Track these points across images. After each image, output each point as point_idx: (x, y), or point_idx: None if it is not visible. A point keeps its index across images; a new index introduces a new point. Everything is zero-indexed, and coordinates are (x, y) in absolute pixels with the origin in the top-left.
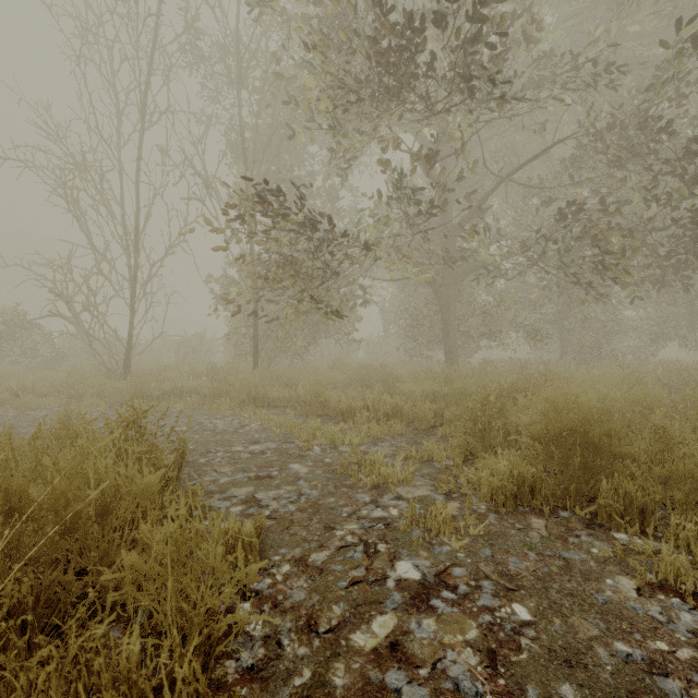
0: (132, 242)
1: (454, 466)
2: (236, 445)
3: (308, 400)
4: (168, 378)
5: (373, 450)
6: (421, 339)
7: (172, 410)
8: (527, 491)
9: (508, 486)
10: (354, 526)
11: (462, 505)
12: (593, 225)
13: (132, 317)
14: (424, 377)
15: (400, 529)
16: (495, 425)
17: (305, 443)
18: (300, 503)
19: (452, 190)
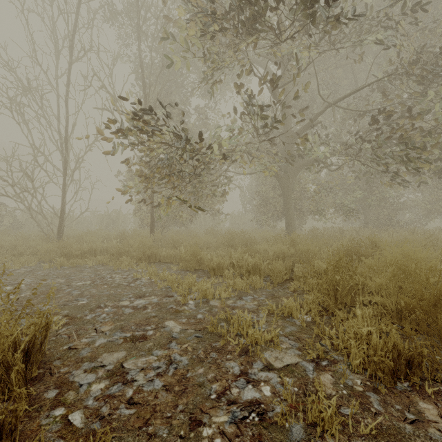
0: (64, 144)
1: (312, 323)
2: (123, 299)
3: (187, 258)
4: (87, 241)
5: (241, 312)
6: (268, 214)
7: (86, 266)
8: (402, 364)
9: (387, 362)
10: (224, 417)
11: (336, 379)
12: (401, 127)
13: (63, 197)
14: (274, 241)
15: (277, 424)
16: (347, 285)
17: (182, 298)
18: (167, 376)
19: (298, 97)
